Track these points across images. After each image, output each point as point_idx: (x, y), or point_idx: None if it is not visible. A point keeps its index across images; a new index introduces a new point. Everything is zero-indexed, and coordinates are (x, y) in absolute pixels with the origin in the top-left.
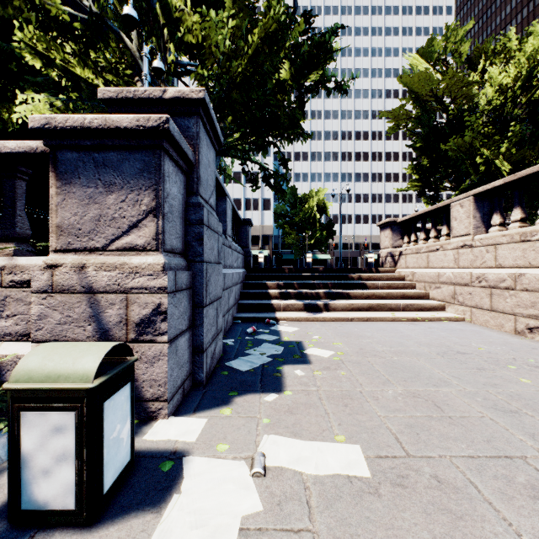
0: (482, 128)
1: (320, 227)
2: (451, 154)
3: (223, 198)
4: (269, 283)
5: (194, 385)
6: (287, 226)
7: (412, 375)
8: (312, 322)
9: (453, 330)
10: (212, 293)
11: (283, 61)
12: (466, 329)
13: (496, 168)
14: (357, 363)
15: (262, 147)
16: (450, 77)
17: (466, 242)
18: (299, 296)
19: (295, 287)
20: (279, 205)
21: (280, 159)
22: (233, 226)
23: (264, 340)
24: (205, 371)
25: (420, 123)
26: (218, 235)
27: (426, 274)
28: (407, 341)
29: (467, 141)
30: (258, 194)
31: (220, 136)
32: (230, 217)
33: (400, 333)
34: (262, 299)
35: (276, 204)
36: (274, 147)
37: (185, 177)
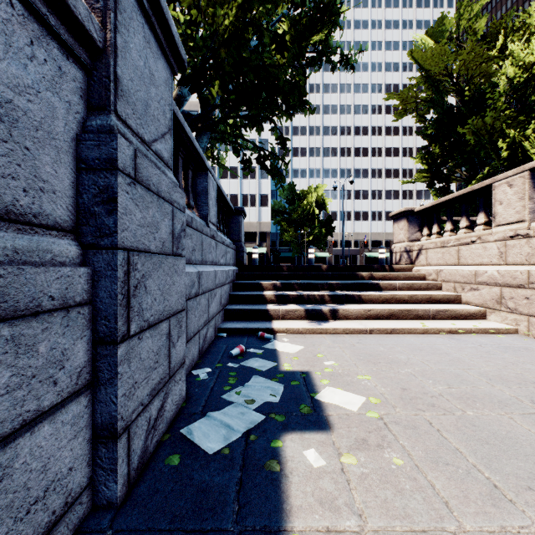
0: (501, 111)
1: (319, 224)
2: (469, 138)
3: (204, 173)
4: (265, 283)
5: (98, 507)
6: (285, 223)
7: (531, 466)
8: (319, 335)
9: (516, 350)
10: (153, 308)
11: (281, 25)
12: (532, 348)
13: (522, 153)
14: (412, 427)
15: (256, 123)
16: (469, 50)
17: (518, 230)
18: (301, 299)
19: (296, 288)
20: (276, 202)
21: (277, 138)
22: (222, 215)
23: (254, 370)
24: (125, 473)
25: (434, 104)
26: (173, 207)
27: (457, 273)
28: (465, 372)
29: (488, 123)
30: (256, 189)
31: (177, 42)
32: (214, 200)
33: (446, 354)
34: (255, 303)
35: (274, 200)
36: (270, 123)
37: (83, 73)
